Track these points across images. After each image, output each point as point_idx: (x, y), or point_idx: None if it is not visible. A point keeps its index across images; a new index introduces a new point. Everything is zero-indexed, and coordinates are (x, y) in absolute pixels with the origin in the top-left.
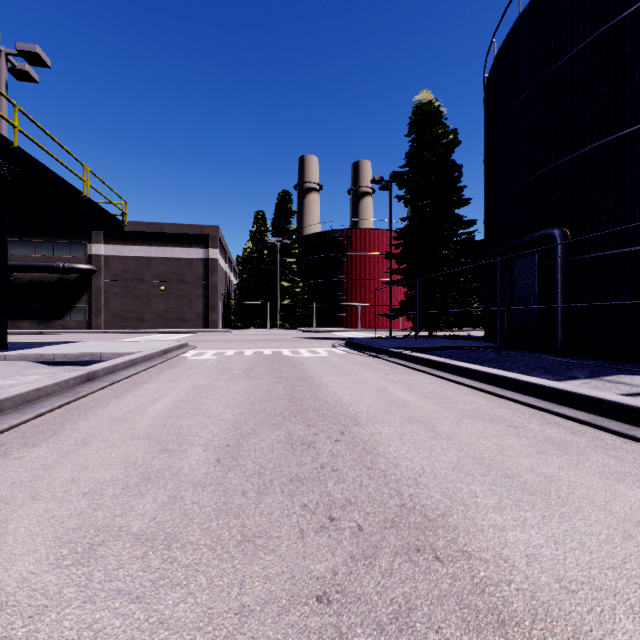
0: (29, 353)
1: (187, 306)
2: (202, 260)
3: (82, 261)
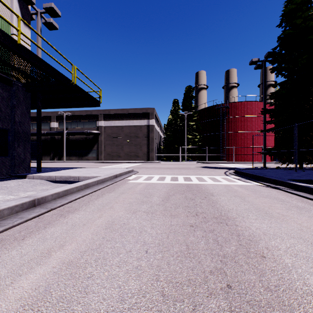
0: (44, 175)
1: (139, 149)
2: (146, 126)
3: (95, 129)
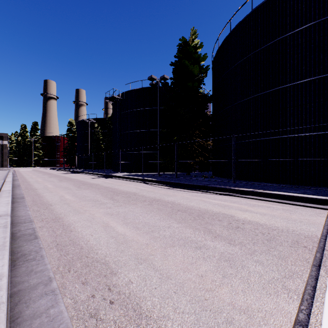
0: None
1: None
2: (0, 144)
3: None
